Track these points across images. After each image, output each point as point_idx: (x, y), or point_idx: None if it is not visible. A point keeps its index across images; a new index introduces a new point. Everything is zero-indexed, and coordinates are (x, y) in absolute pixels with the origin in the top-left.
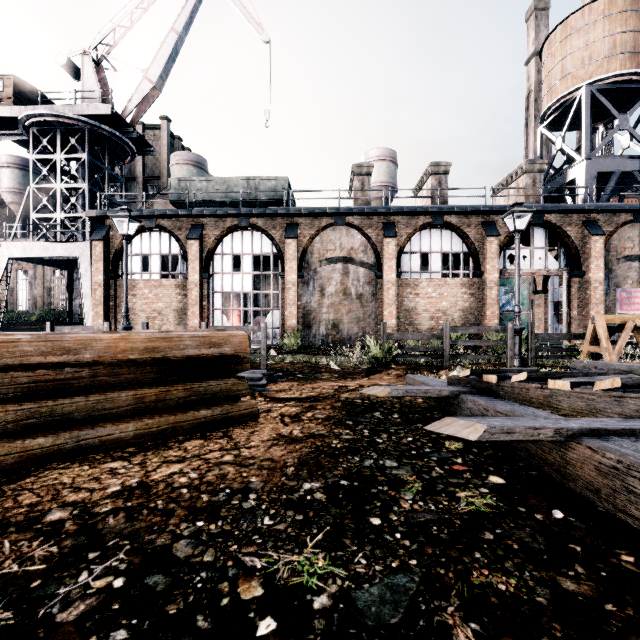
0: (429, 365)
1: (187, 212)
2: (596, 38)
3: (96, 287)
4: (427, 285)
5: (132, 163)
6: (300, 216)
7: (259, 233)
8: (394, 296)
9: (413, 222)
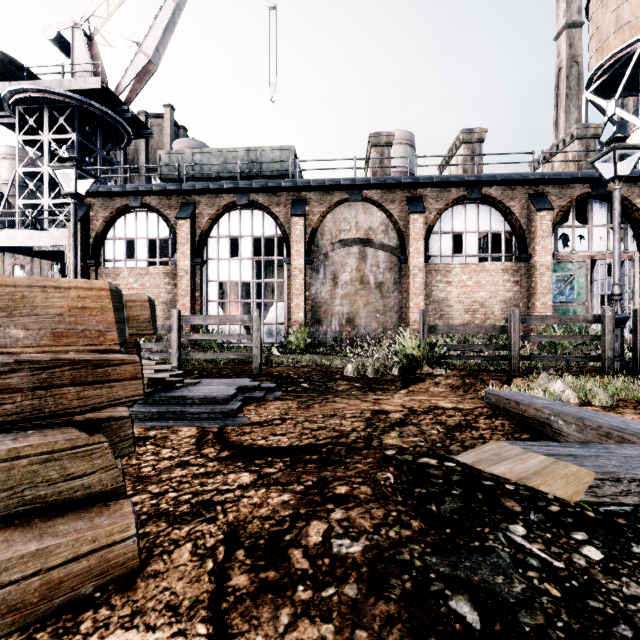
0: (489, 370)
1: (176, 187)
2: None
3: None
4: (461, 271)
5: (135, 154)
6: (308, 190)
7: (261, 212)
8: (422, 284)
9: (444, 195)
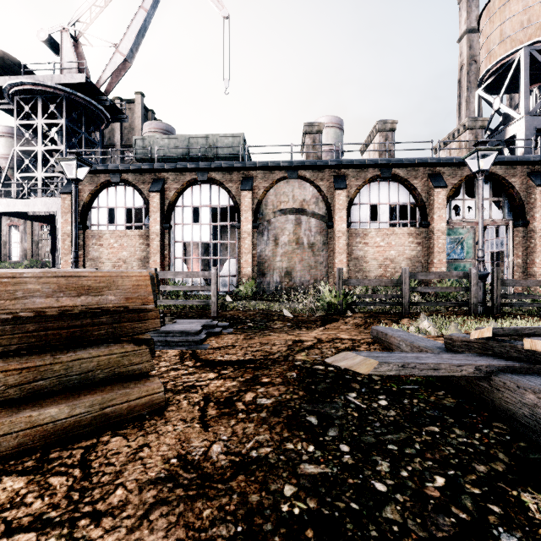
0: (387, 313)
1: (149, 166)
2: (535, 2)
3: (65, 237)
4: (376, 235)
5: (111, 133)
6: (255, 170)
7: (217, 186)
8: (344, 245)
9: (362, 175)
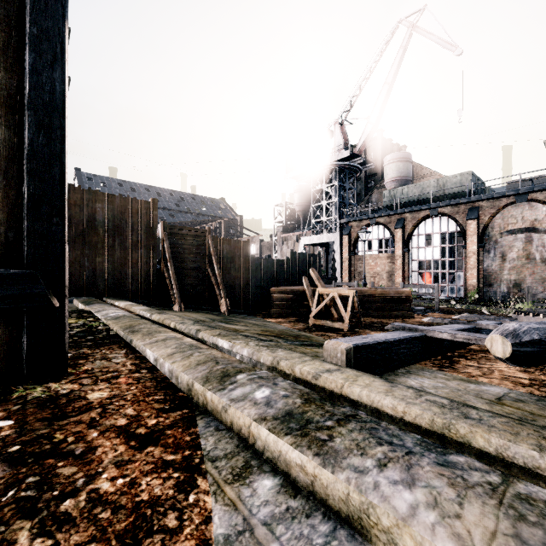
0: None
1: (394, 212)
2: None
3: (345, 260)
4: None
5: None
6: (480, 201)
7: (445, 217)
8: None
9: None
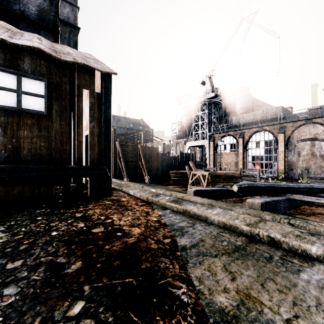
0: None
1: (238, 129)
2: None
3: (211, 155)
4: None
5: None
6: (286, 123)
7: (267, 132)
8: None
9: None
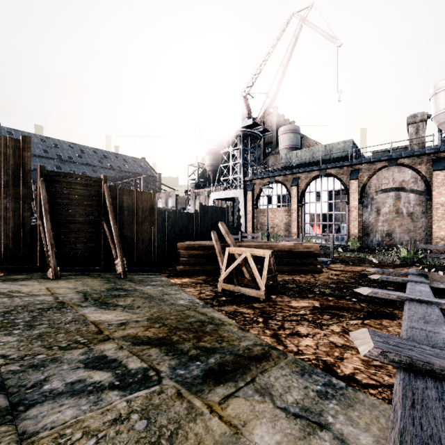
0: None
1: (290, 172)
2: None
3: (249, 213)
4: None
5: None
6: (360, 164)
7: (332, 178)
8: (443, 214)
9: None
